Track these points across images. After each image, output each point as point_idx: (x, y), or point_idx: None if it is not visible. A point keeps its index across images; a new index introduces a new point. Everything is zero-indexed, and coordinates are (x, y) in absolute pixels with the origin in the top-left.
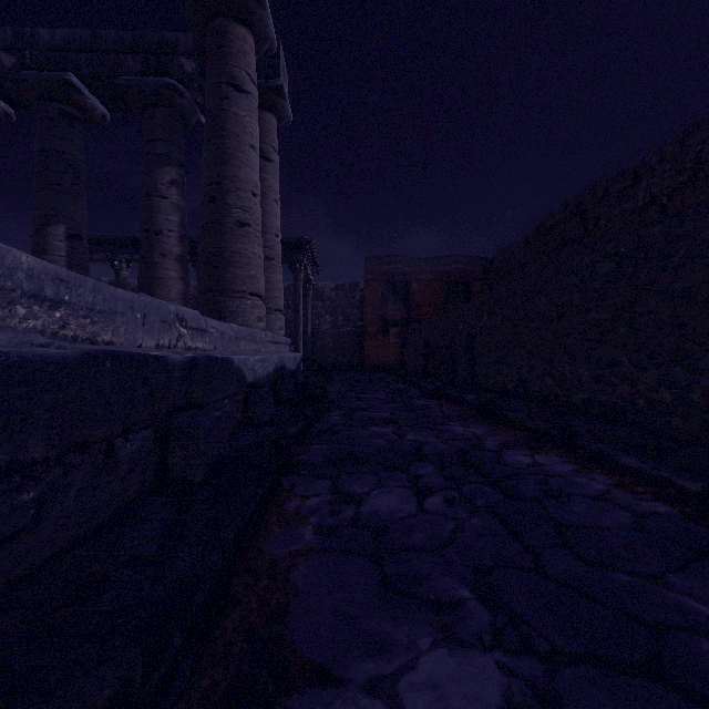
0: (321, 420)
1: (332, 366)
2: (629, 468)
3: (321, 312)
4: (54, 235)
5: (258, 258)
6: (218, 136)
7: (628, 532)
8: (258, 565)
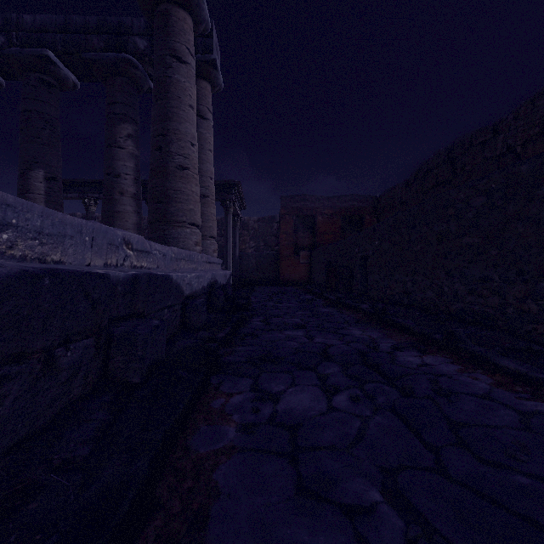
0: (245, 325)
1: (255, 281)
2: (507, 369)
3: (247, 239)
4: (35, 177)
5: (196, 195)
6: (163, 98)
7: (517, 431)
8: (184, 465)
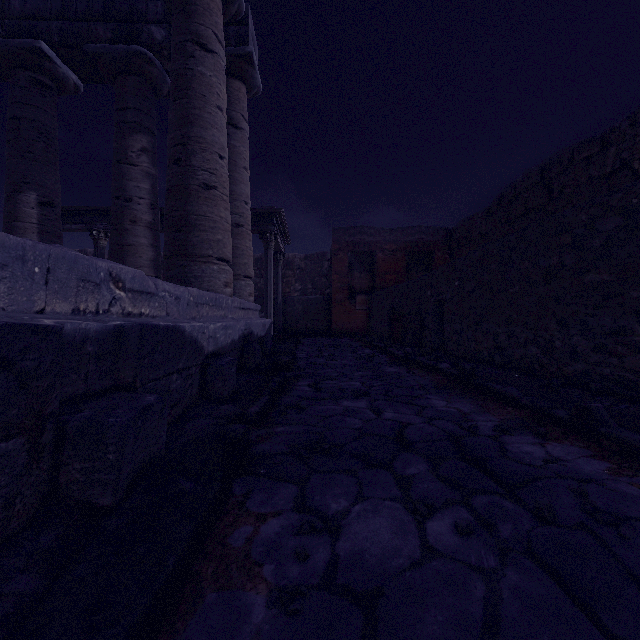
0: (289, 391)
1: (302, 331)
2: None
3: (291, 281)
4: (26, 202)
5: (225, 222)
6: (183, 96)
7: None
8: None
